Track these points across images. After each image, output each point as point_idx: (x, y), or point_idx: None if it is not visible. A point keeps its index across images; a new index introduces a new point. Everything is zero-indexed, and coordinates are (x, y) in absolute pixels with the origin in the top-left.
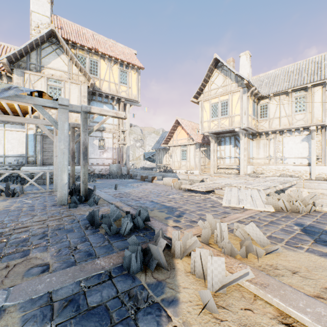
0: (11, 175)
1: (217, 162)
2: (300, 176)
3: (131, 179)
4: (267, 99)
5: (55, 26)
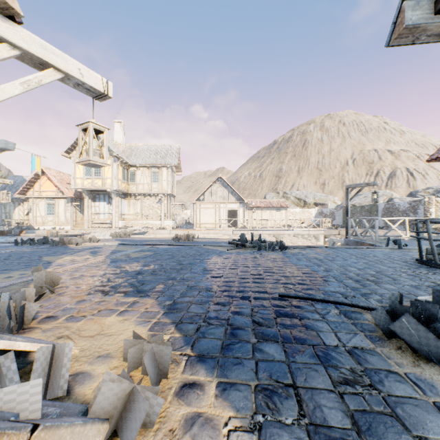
0: None
1: (92, 218)
2: (156, 227)
3: None
4: (136, 168)
5: None
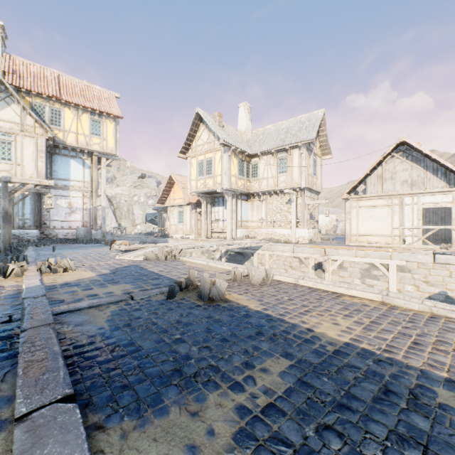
0: None
1: (212, 225)
2: (284, 239)
3: (97, 244)
4: (258, 158)
5: (6, 71)
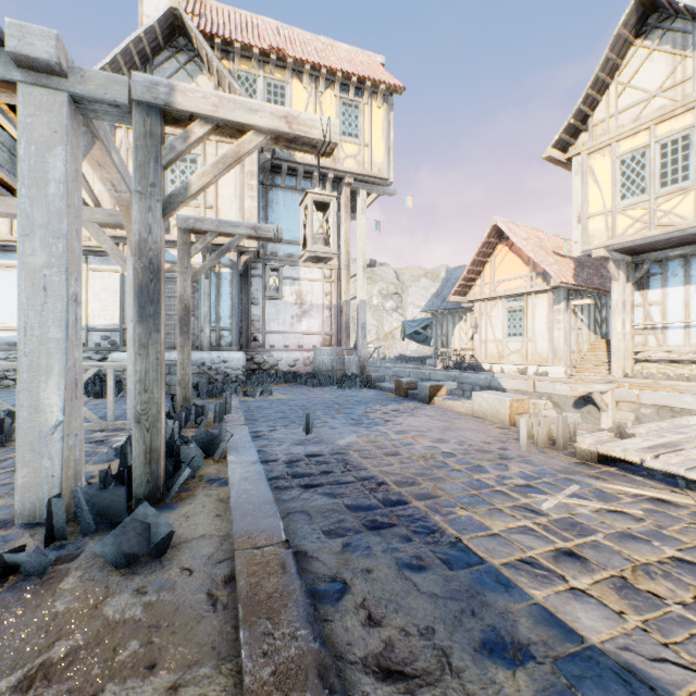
0: (99, 372)
1: (634, 342)
2: None
3: (367, 389)
4: None
5: (188, 12)
